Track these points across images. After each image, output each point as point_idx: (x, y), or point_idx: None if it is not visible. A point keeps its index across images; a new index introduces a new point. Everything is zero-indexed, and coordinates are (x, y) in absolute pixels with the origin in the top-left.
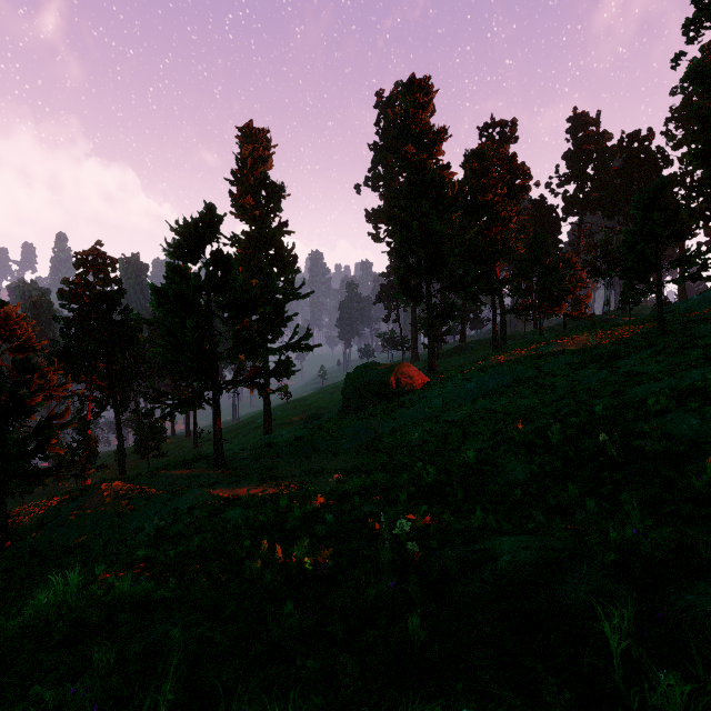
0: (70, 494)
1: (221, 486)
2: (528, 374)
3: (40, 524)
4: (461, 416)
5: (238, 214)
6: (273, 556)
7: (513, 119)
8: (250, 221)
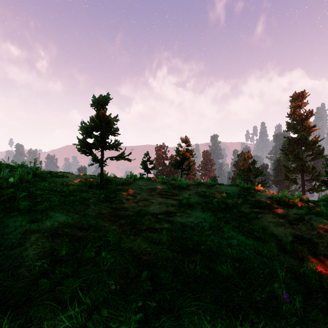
0: None
1: None
2: None
3: None
4: None
5: (286, 131)
6: None
7: None
8: (292, 132)
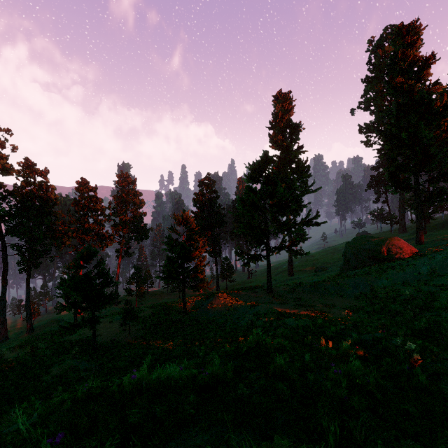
0: (203, 296)
1: (274, 304)
2: None
3: (195, 307)
4: None
5: (273, 147)
6: (326, 346)
7: None
8: (280, 149)
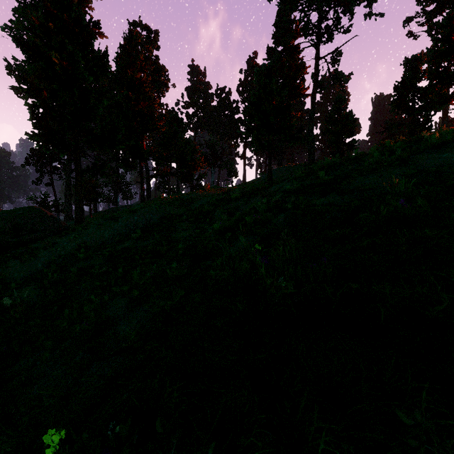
0: None
1: None
2: (178, 213)
3: None
4: (102, 260)
5: None
6: None
7: (157, 29)
8: None
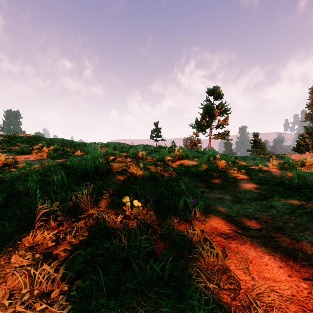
0: None
1: None
2: None
3: None
4: None
5: (304, 121)
6: None
7: None
8: (310, 121)
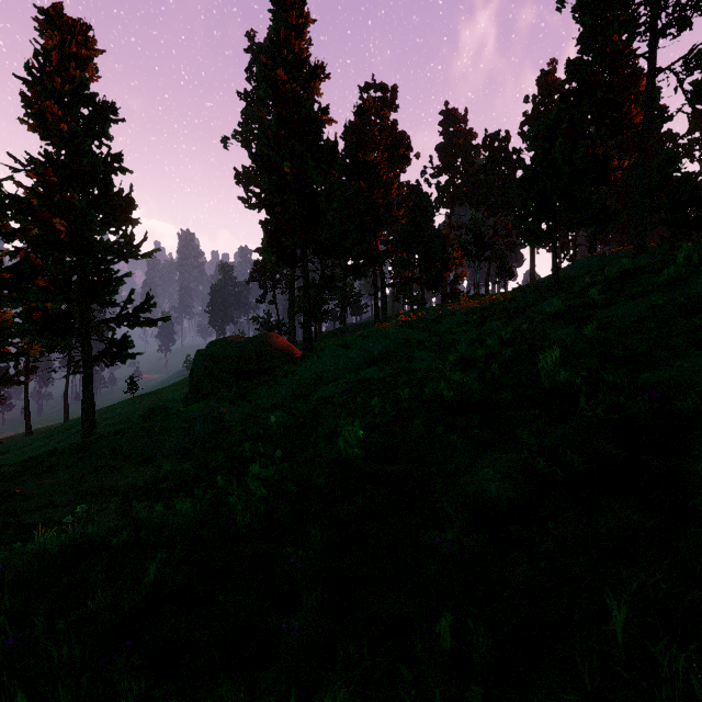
0: None
1: None
2: (419, 338)
3: None
4: (340, 390)
5: (33, 125)
6: None
7: (394, 85)
8: (56, 140)
